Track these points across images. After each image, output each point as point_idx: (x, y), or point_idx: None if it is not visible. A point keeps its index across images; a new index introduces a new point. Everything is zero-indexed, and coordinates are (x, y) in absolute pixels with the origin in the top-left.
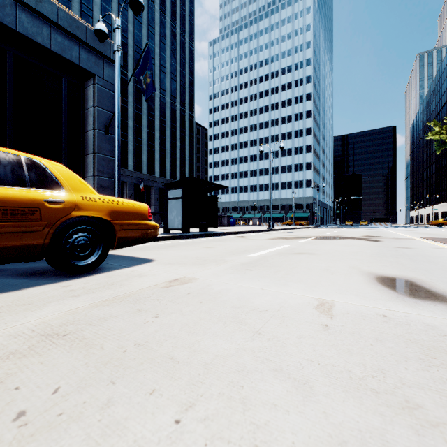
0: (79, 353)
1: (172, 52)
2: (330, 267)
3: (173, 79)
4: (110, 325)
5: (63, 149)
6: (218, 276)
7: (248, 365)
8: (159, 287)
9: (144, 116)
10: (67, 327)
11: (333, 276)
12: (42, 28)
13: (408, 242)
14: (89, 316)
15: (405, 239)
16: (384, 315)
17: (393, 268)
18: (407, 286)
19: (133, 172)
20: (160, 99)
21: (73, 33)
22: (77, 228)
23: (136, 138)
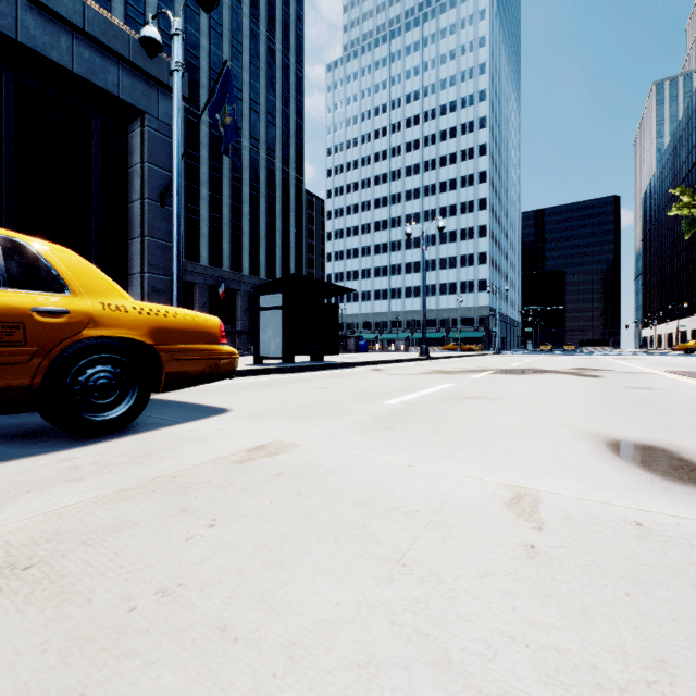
0: (38, 615)
1: (270, 79)
2: (524, 424)
3: (271, 122)
4: (120, 545)
5: (93, 230)
6: (333, 441)
7: (379, 649)
8: (229, 461)
9: (226, 181)
10: (37, 550)
11: (532, 441)
12: (59, 38)
13: (647, 378)
14: (87, 524)
15: (640, 374)
16: (638, 522)
17: (633, 425)
18: (665, 459)
19: (207, 267)
20: (251, 154)
21: (109, 46)
22: (93, 357)
23: (213, 215)
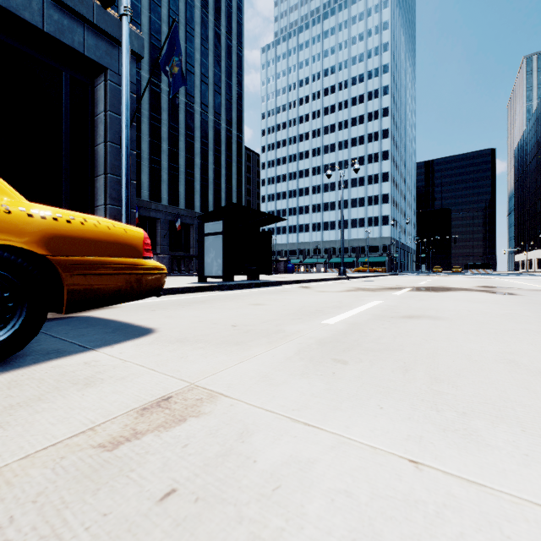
0: None
1: (216, 58)
2: (512, 356)
3: (217, 91)
4: None
5: (63, 168)
6: (271, 388)
7: None
8: (93, 443)
9: (182, 138)
10: None
11: None
12: (31, 1)
13: None
14: None
15: None
16: None
17: None
18: None
19: (167, 206)
20: (202, 116)
21: (75, 10)
22: None
23: (171, 165)
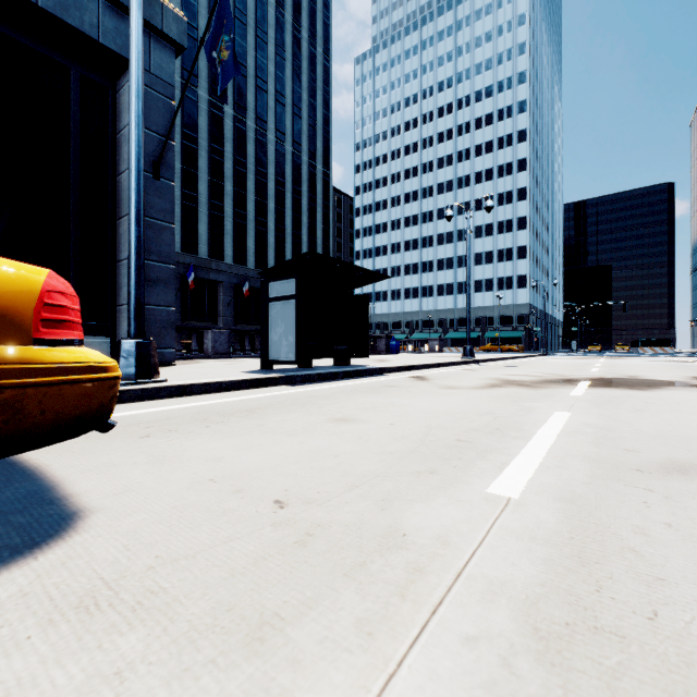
0: None
1: (296, 70)
2: None
3: (297, 114)
4: None
5: (71, 206)
6: None
7: None
8: None
9: (251, 176)
10: None
11: None
12: None
13: None
14: None
15: None
16: None
17: None
18: None
19: (232, 265)
20: (277, 147)
21: None
22: None
23: (237, 211)
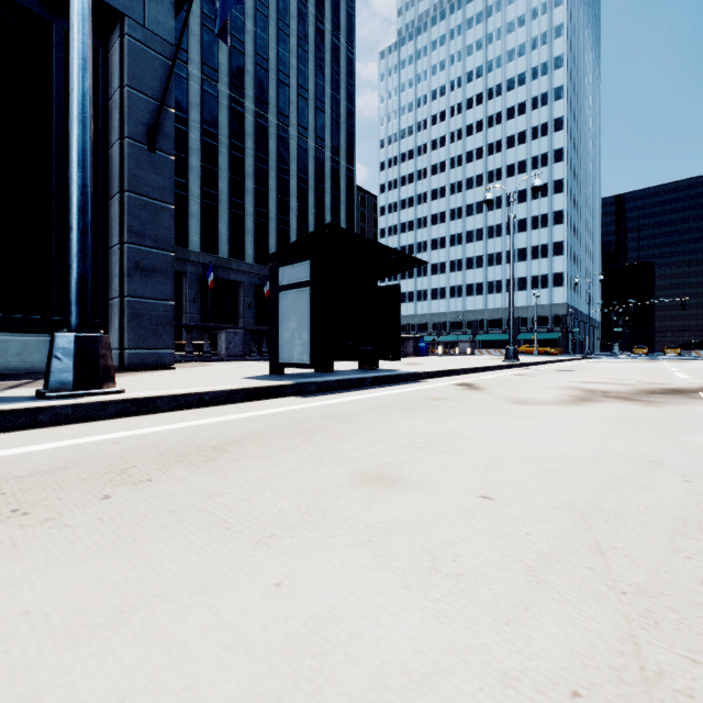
0: None
1: (318, 63)
2: None
3: (320, 109)
4: None
5: (53, 183)
6: None
7: None
8: None
9: (272, 173)
10: None
11: None
12: None
13: None
14: None
15: None
16: None
17: None
18: None
19: (253, 265)
20: (299, 143)
21: None
22: None
23: (258, 209)
